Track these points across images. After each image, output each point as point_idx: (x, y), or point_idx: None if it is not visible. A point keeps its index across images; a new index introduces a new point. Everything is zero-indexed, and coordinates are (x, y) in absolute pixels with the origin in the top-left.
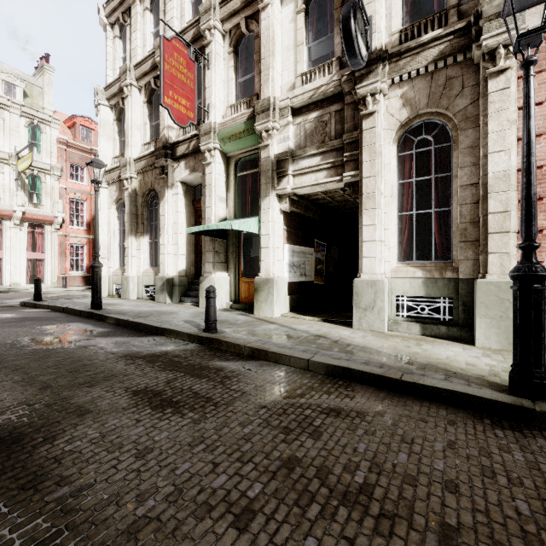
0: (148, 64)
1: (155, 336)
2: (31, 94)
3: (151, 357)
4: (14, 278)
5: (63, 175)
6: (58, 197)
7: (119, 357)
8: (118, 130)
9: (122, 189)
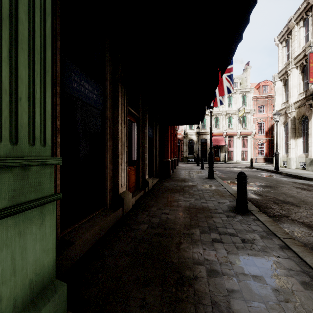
0: (301, 55)
1: (304, 180)
2: (242, 82)
3: (301, 183)
4: (237, 158)
5: (255, 112)
6: (253, 123)
7: (289, 181)
8: (284, 90)
9: (286, 117)
